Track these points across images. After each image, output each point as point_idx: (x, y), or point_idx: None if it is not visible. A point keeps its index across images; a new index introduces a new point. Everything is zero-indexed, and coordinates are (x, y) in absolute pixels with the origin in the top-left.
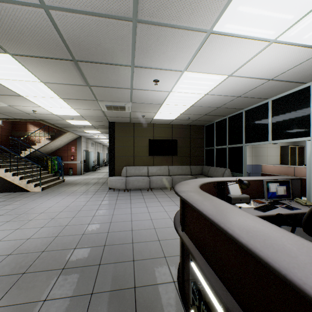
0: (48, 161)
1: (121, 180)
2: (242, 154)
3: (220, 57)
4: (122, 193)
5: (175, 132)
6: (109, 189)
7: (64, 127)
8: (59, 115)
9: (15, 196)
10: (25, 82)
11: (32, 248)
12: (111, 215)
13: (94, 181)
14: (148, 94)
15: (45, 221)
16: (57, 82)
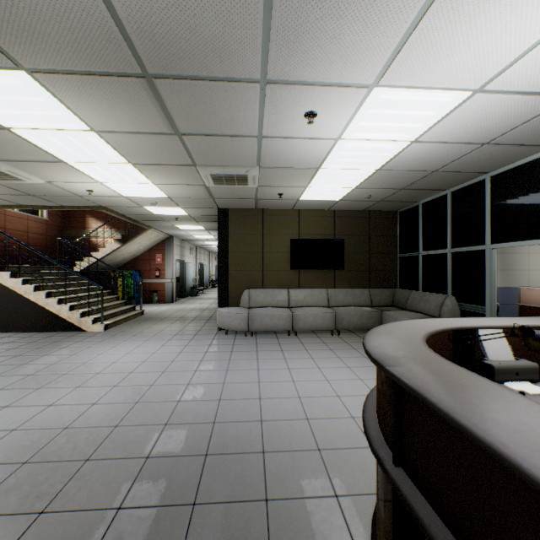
0: (118, 278)
1: (239, 314)
2: (483, 267)
3: (466, 40)
4: (241, 339)
5: (340, 226)
6: (219, 331)
7: (143, 221)
8: (131, 198)
9: (61, 339)
10: (64, 133)
11: (69, 450)
12: (221, 383)
13: (193, 314)
14: (293, 148)
15: (100, 390)
16: (120, 129)
